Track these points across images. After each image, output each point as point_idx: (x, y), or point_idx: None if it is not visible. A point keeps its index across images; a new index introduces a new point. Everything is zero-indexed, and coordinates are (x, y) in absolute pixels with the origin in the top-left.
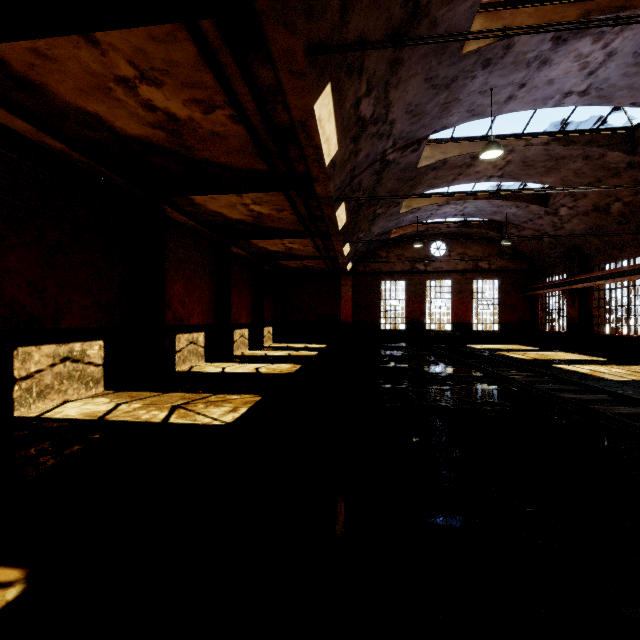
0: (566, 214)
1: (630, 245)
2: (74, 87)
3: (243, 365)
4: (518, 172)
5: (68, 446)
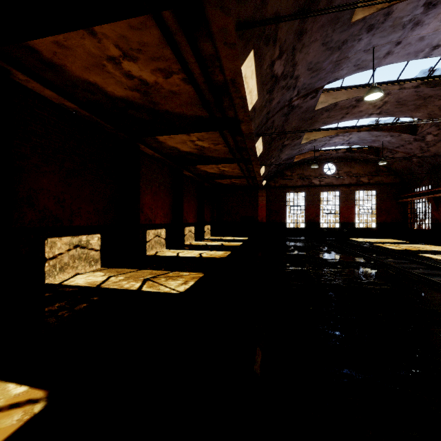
0: (431, 140)
1: None
2: (81, 66)
3: (191, 251)
4: (393, 110)
5: (77, 304)
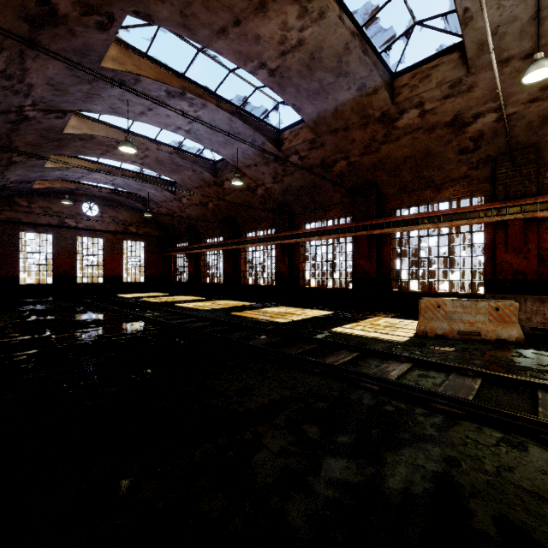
0: (186, 203)
1: (218, 229)
2: None
3: None
4: (154, 165)
5: None
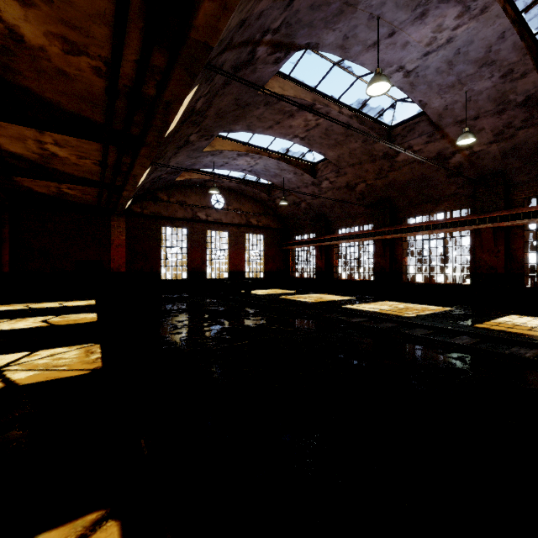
0: (326, 187)
1: (361, 216)
2: None
3: None
4: (316, 139)
5: None
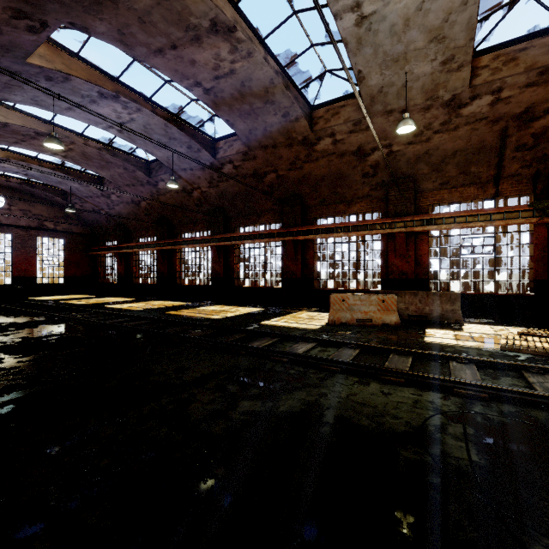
0: (116, 200)
1: (152, 229)
2: None
3: None
4: (80, 159)
5: None
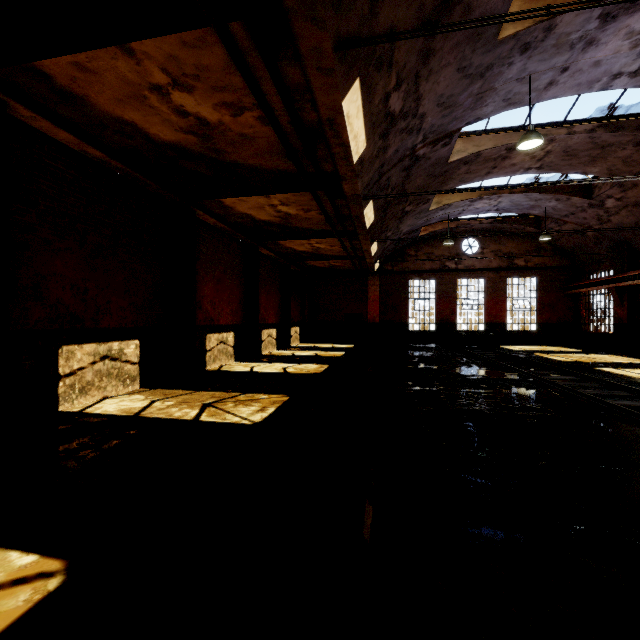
0: (613, 206)
1: None
2: (112, 97)
3: (271, 365)
4: (559, 163)
5: (106, 441)
